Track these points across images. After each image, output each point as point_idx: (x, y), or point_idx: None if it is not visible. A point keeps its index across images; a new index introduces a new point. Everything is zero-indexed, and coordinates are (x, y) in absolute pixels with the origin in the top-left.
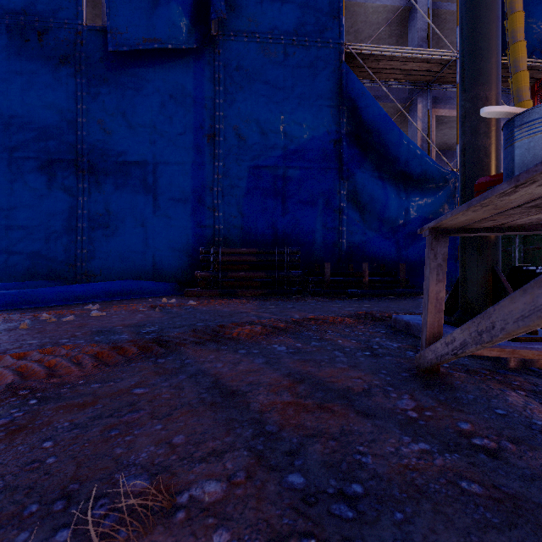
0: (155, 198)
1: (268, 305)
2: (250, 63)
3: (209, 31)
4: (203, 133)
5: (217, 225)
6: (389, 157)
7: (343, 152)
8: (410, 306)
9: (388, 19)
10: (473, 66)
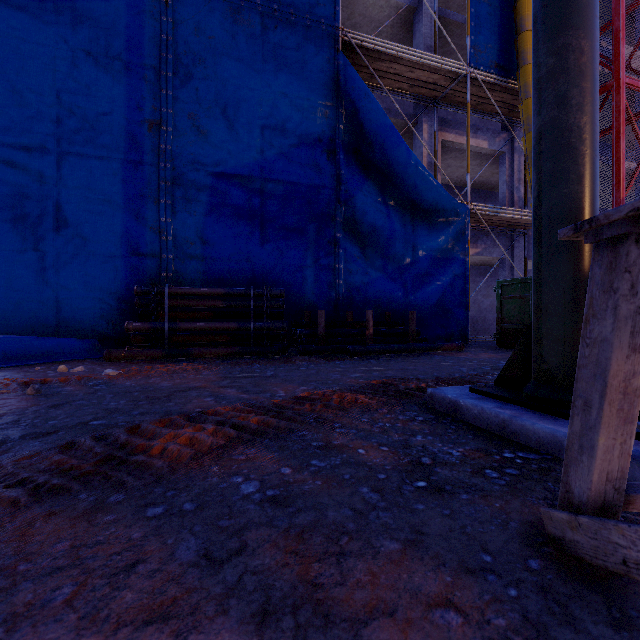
0: (59, 207)
1: (237, 372)
2: (214, 29)
3: None
4: (142, 117)
5: (164, 254)
6: (394, 180)
7: (340, 167)
8: (431, 367)
9: (390, 17)
10: None
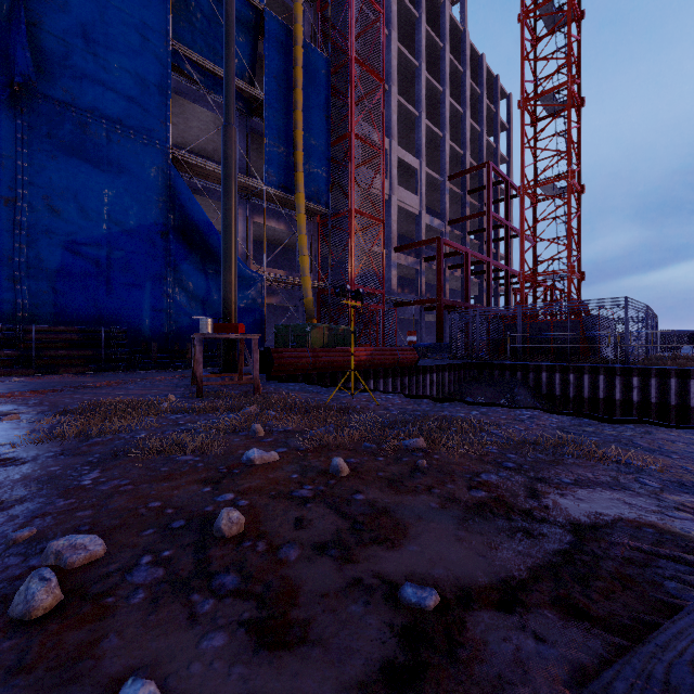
0: None
1: (102, 377)
2: (66, 135)
3: (11, 87)
4: None
5: (20, 299)
6: (211, 256)
7: (170, 244)
8: None
9: (216, 122)
10: (226, 262)
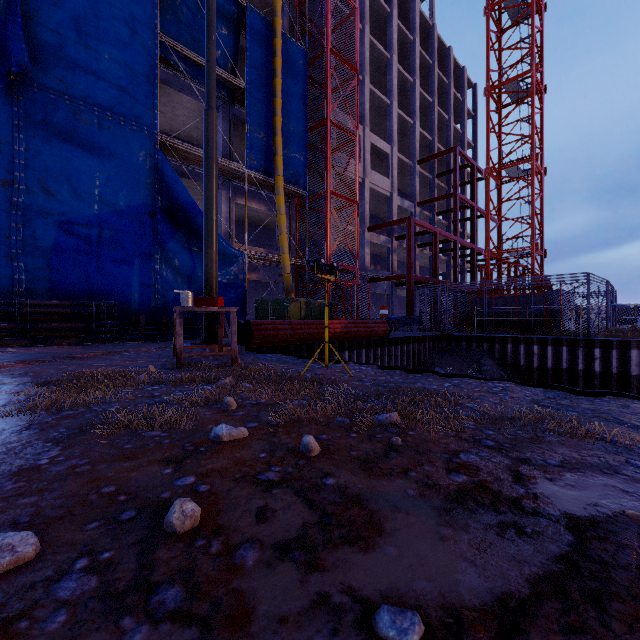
0: None
1: (92, 348)
2: (60, 122)
3: (8, 77)
4: None
5: (16, 275)
6: (196, 235)
7: (158, 223)
8: None
9: (201, 111)
10: (207, 239)
